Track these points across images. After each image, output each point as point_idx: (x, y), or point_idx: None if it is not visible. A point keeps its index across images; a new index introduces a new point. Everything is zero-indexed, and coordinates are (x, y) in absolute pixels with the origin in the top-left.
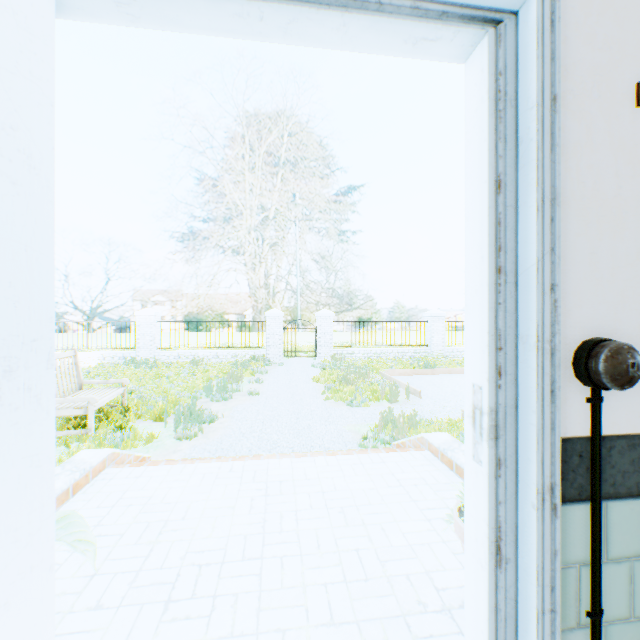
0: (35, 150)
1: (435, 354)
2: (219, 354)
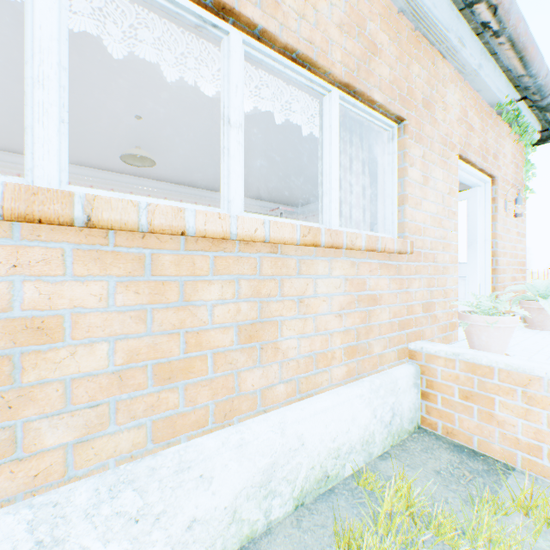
0: (474, 213)
1: None
2: None
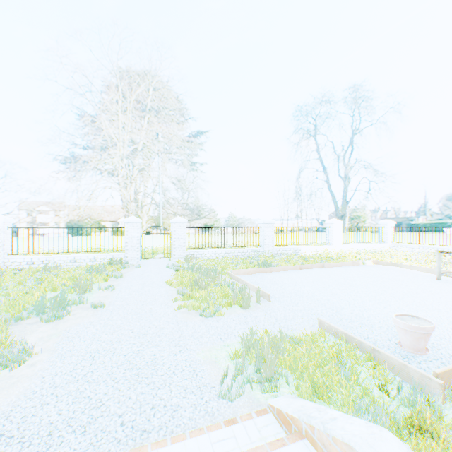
0: None
1: (269, 253)
2: (77, 258)
